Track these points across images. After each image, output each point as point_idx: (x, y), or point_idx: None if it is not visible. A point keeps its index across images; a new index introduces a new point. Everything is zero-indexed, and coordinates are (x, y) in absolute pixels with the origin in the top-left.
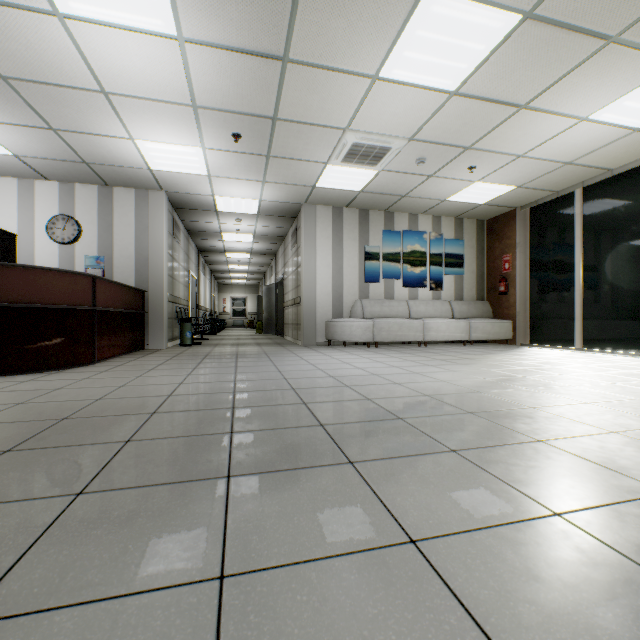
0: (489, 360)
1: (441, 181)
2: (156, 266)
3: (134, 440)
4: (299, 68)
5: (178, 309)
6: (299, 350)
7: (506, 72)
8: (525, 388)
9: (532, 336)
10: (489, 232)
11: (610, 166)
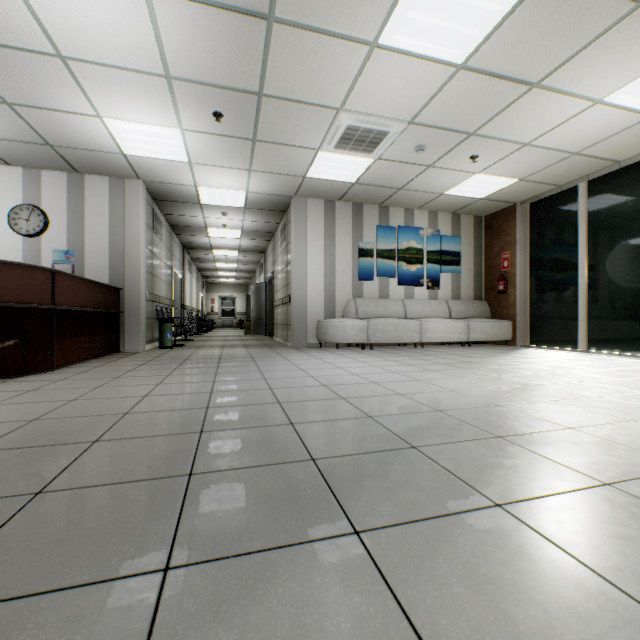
0: (495, 364)
1: (440, 172)
2: (132, 261)
3: (48, 491)
4: (287, 30)
5: (159, 308)
6: (288, 353)
7: (521, 41)
8: (549, 400)
9: (532, 337)
10: (487, 229)
11: (618, 157)
